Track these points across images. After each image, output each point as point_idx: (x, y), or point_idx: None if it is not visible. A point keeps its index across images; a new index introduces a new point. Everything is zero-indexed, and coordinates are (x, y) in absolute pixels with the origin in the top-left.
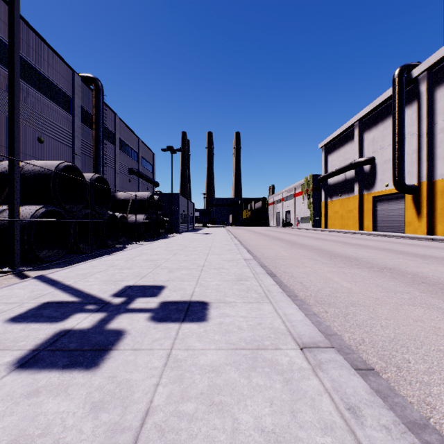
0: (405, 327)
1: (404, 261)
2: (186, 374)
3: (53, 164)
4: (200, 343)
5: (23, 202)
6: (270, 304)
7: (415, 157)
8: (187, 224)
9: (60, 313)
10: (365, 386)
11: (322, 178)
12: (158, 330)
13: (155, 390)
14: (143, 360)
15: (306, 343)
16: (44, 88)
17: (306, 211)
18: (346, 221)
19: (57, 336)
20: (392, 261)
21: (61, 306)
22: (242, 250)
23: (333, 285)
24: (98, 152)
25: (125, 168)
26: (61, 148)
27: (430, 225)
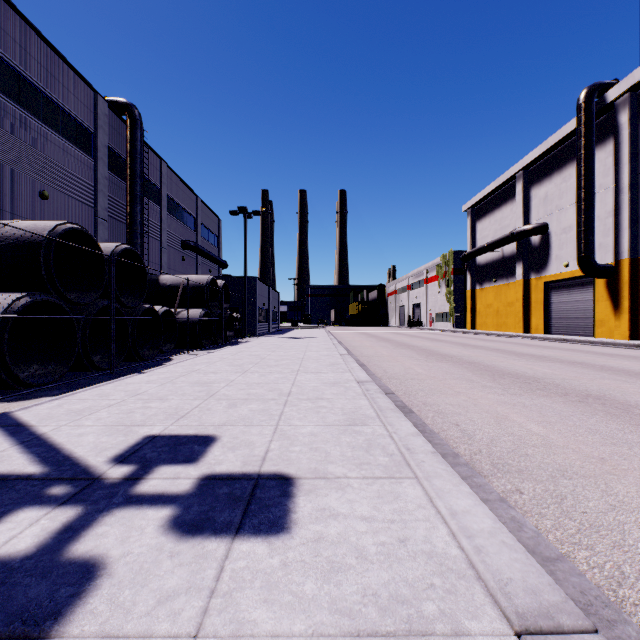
0: None
1: (613, 383)
2: None
3: (45, 226)
4: (270, 609)
5: None
6: (415, 482)
7: (611, 223)
8: (269, 323)
9: None
10: None
11: (469, 255)
12: (178, 562)
13: None
14: None
15: (528, 615)
16: (50, 116)
17: (443, 305)
18: (504, 319)
19: None
20: (595, 384)
21: None
22: (352, 364)
23: (514, 430)
24: (133, 216)
25: (176, 240)
26: (76, 208)
27: (634, 325)
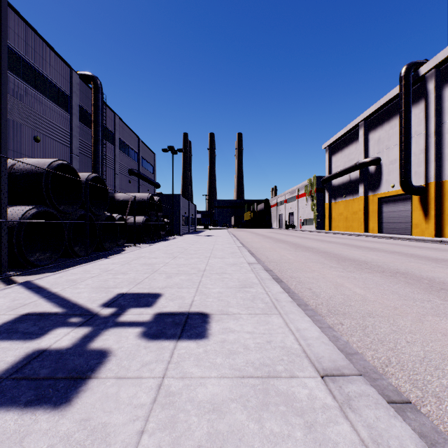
0: (434, 342)
1: (416, 264)
2: (180, 416)
3: (45, 162)
4: (199, 368)
5: (14, 203)
6: (279, 316)
7: (423, 157)
8: (189, 226)
9: (38, 327)
10: (413, 435)
11: (326, 179)
12: (149, 350)
13: (138, 441)
14: (128, 393)
15: (328, 369)
16: (41, 86)
17: (309, 213)
18: (351, 223)
19: (27, 359)
20: (404, 265)
21: (41, 318)
22: (245, 253)
23: (345, 292)
24: (96, 152)
25: (125, 168)
26: (58, 147)
27: (438, 227)
